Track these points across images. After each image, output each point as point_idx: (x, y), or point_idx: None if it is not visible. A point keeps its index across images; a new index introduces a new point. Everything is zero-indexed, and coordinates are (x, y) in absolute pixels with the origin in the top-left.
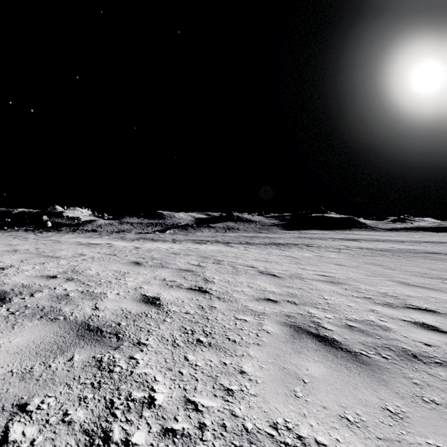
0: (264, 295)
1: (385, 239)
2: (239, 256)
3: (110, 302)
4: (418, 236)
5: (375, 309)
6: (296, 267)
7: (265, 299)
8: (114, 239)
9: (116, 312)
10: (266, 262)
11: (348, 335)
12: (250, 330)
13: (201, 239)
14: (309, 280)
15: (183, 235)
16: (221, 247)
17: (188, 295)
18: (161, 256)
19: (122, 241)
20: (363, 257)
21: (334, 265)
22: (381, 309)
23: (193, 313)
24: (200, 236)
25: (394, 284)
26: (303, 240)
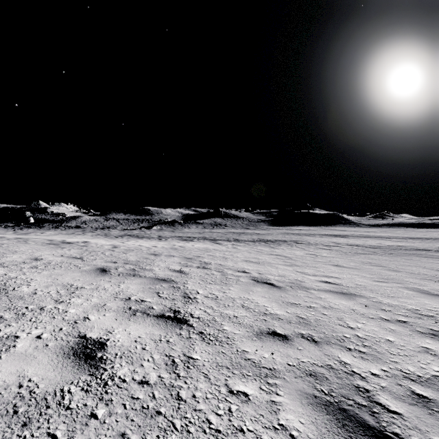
0: (266, 325)
1: (371, 235)
2: (228, 256)
3: (11, 360)
4: (401, 232)
5: (427, 346)
6: (293, 271)
7: (270, 334)
8: (97, 236)
9: (2, 395)
10: (258, 265)
11: (434, 430)
12: (258, 433)
13: (188, 235)
14: (315, 291)
15: (170, 231)
16: (208, 245)
17: (155, 330)
18: (138, 259)
19: (105, 238)
20: (357, 255)
21: (332, 267)
22: (437, 347)
23: (153, 383)
24: (187, 232)
25: (414, 294)
26: (291, 237)
